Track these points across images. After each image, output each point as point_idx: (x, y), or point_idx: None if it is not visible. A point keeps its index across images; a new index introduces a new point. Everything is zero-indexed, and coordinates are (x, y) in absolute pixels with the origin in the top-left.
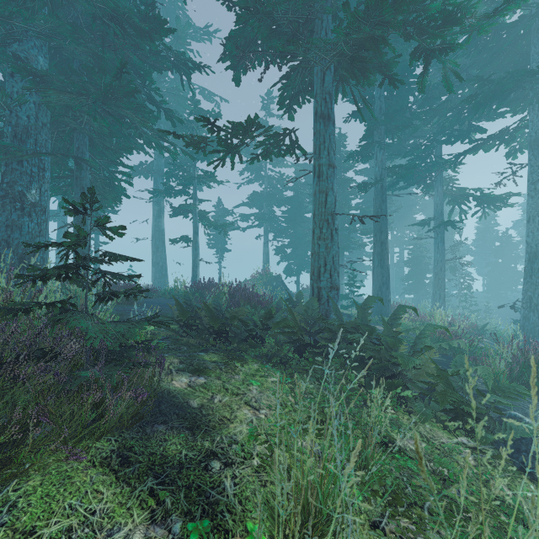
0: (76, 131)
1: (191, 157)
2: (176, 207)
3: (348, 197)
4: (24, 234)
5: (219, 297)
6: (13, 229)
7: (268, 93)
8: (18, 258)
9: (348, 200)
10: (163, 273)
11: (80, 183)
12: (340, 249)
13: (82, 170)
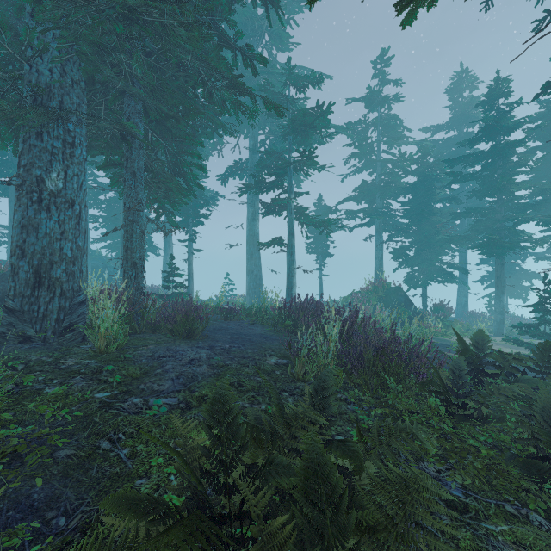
0: (125, 96)
1: (278, 111)
2: (267, 203)
3: (513, 171)
4: (40, 237)
5: (324, 389)
6: (28, 231)
7: (381, 54)
8: (33, 271)
9: (513, 174)
10: (258, 282)
11: (130, 166)
12: (499, 249)
13: (133, 148)
